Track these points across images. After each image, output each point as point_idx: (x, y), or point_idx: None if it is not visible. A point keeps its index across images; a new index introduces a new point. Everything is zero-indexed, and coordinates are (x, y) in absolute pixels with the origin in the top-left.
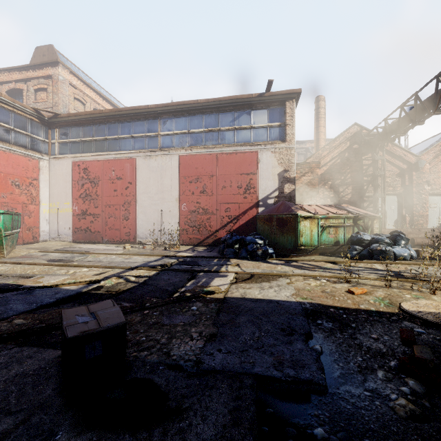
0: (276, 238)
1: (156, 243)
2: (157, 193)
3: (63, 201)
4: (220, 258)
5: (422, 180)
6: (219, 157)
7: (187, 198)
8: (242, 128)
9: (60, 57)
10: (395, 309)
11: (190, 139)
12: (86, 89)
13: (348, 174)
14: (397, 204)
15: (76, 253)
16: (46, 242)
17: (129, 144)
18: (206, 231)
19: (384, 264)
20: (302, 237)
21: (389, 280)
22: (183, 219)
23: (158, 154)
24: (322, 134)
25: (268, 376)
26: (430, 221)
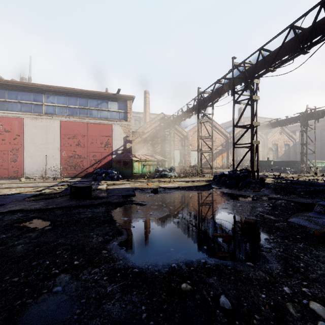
0: (123, 171)
1: (42, 177)
2: (42, 144)
3: None
4: (95, 181)
5: (189, 143)
6: (89, 125)
7: (67, 148)
8: (103, 110)
9: None
10: (158, 187)
11: (68, 111)
12: None
13: (159, 138)
14: (179, 155)
15: None
16: None
17: (16, 107)
18: (80, 169)
19: (164, 179)
20: (134, 170)
21: (161, 182)
22: (64, 161)
23: (43, 117)
24: (147, 113)
25: (124, 195)
26: (192, 162)
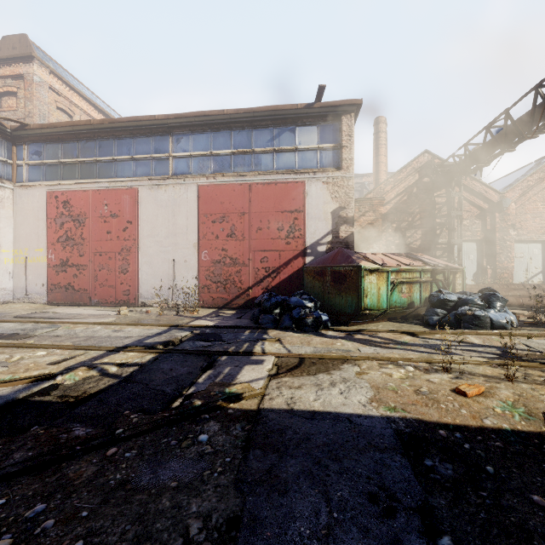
0: (331, 299)
1: (167, 305)
2: (168, 237)
3: (33, 247)
4: (254, 329)
5: (507, 223)
6: (253, 188)
7: (209, 244)
8: (284, 150)
9: (37, 52)
10: (539, 424)
11: (213, 163)
12: (74, 97)
13: (417, 215)
14: (476, 254)
15: (42, 323)
16: (8, 304)
17: (128, 168)
18: (235, 289)
19: (482, 336)
20: (366, 297)
21: (504, 364)
22: (204, 272)
23: (168, 182)
24: (382, 165)
25: None
26: (515, 274)
